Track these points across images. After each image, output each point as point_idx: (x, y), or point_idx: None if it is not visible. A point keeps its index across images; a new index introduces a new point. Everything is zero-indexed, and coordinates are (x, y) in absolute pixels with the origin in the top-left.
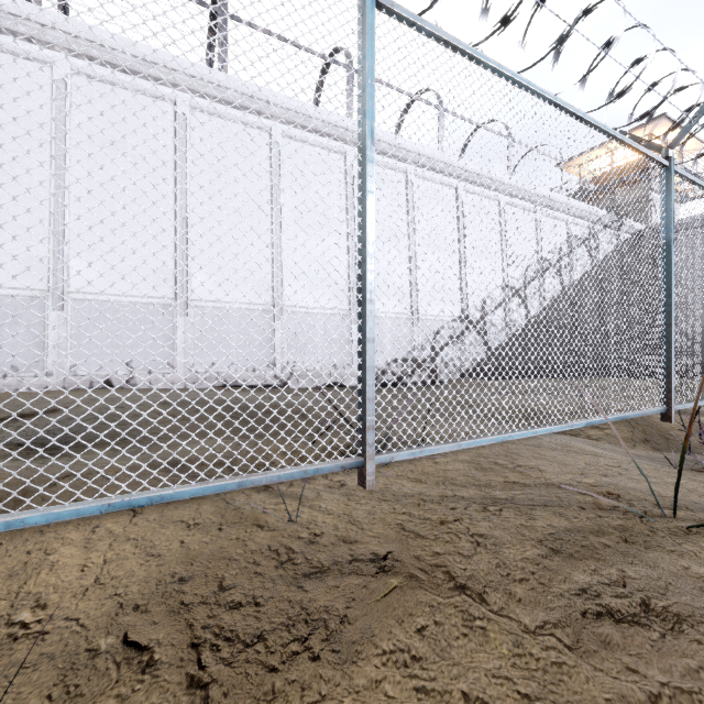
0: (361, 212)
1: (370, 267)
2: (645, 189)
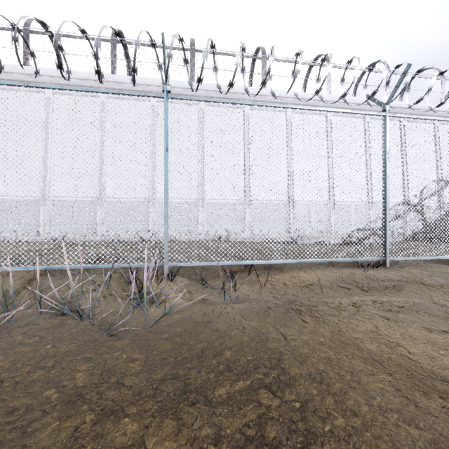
0: (384, 182)
1: (387, 199)
2: None
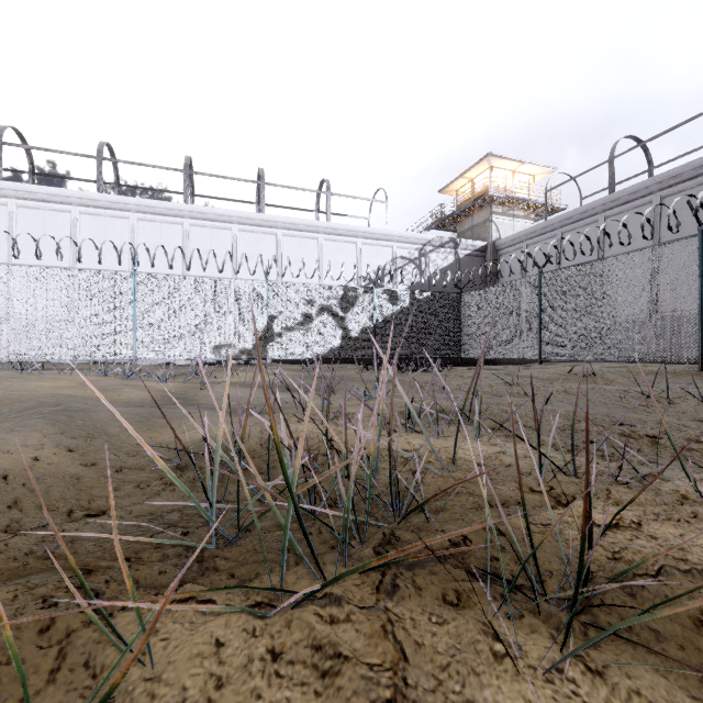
0: None
1: None
2: (488, 212)
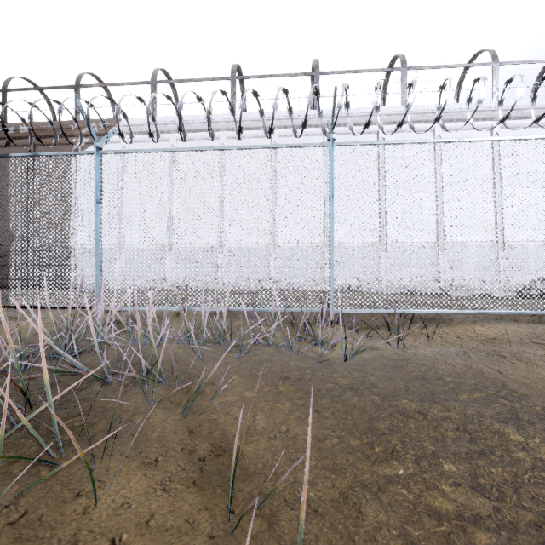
0: None
1: None
2: None
